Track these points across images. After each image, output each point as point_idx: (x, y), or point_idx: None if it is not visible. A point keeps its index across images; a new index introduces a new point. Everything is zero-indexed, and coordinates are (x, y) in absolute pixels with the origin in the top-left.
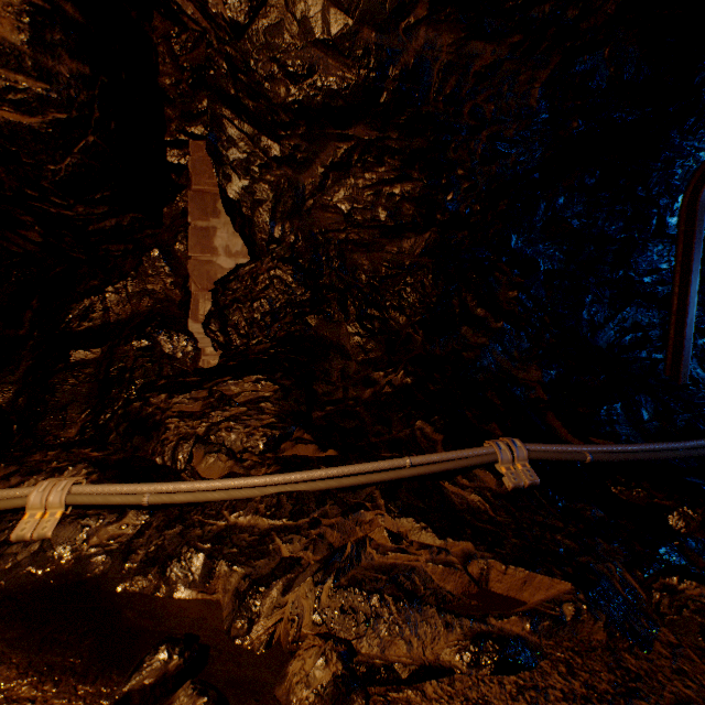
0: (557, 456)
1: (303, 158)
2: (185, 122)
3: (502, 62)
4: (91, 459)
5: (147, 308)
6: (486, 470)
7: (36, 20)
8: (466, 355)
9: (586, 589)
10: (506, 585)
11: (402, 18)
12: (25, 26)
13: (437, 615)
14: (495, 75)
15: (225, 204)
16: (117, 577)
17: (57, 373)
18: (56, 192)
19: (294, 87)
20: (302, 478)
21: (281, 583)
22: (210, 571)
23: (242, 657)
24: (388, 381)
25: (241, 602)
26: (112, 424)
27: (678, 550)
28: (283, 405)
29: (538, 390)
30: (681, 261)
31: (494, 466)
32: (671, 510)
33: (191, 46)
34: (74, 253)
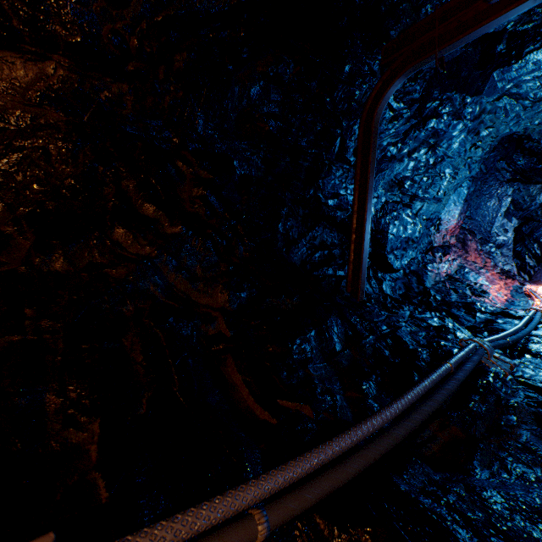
0: None
1: None
2: None
3: None
4: None
5: None
6: None
7: None
8: (114, 272)
9: None
10: None
11: None
12: None
13: None
14: None
15: None
16: None
17: None
18: None
19: None
20: None
21: None
22: None
23: None
24: None
25: None
26: None
27: None
28: None
29: (220, 322)
30: (360, 180)
31: None
32: None
33: None
34: None
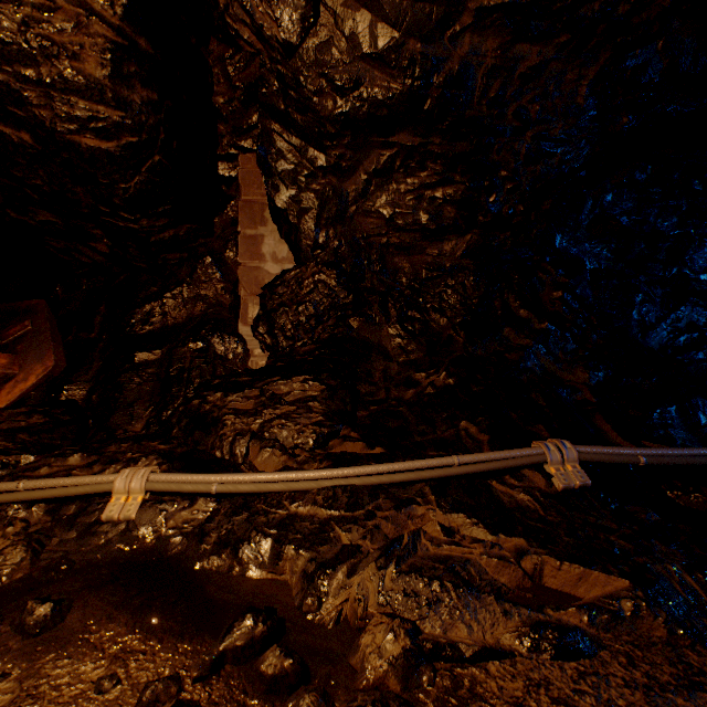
0: (609, 458)
1: (347, 166)
2: (236, 137)
3: (548, 62)
4: (160, 451)
5: (200, 313)
6: (534, 471)
7: (117, 56)
8: (509, 356)
9: (644, 587)
10: (560, 581)
11: (448, 27)
12: (108, 63)
13: (496, 603)
14: (540, 75)
15: (272, 213)
16: (195, 556)
17: (124, 373)
18: (125, 208)
19: (341, 100)
20: (354, 473)
21: (345, 566)
22: (279, 553)
23: (315, 630)
24: (430, 382)
25: (310, 582)
26: (175, 420)
27: None
28: (330, 405)
29: (585, 392)
30: None
31: (542, 467)
32: None
33: (243, 66)
34: (136, 263)
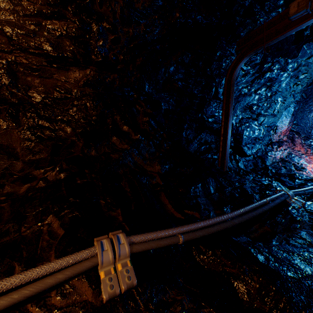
0: (157, 244)
1: None
2: None
3: None
4: None
5: None
6: (84, 279)
7: None
8: (113, 156)
9: None
10: None
11: None
12: None
13: None
14: None
15: None
16: None
17: None
18: None
19: None
20: None
21: None
22: None
23: None
24: (43, 177)
25: None
26: None
27: None
28: None
29: (157, 178)
30: (225, 109)
31: (96, 269)
32: (237, 278)
33: None
34: None
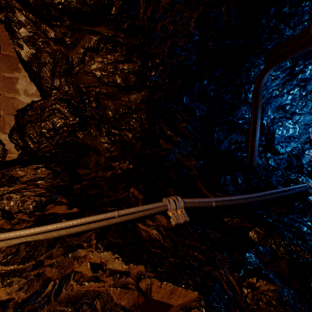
0: (199, 205)
1: (70, 41)
2: None
3: (176, 3)
4: None
5: None
6: (162, 215)
7: None
8: (161, 153)
9: (206, 296)
10: (161, 295)
11: None
12: None
13: None
14: (172, 10)
15: (22, 63)
16: None
17: None
18: None
19: None
20: (42, 230)
21: None
22: None
23: None
24: (120, 167)
25: None
26: None
27: (254, 253)
28: (53, 182)
29: (194, 170)
30: (253, 113)
31: (166, 212)
32: (251, 229)
33: None
34: None
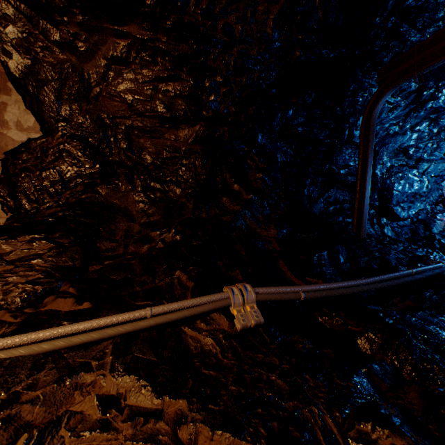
0: (279, 297)
1: (84, 47)
2: None
3: None
4: None
5: None
6: (221, 314)
7: None
8: (225, 218)
9: None
10: None
11: None
12: None
13: None
14: (240, 1)
15: (11, 81)
16: None
17: None
18: None
19: None
20: (26, 340)
21: None
22: None
23: None
24: (161, 239)
25: None
26: None
27: (367, 376)
28: (56, 262)
29: (274, 243)
30: (362, 158)
31: (229, 309)
32: (360, 335)
33: None
34: None
